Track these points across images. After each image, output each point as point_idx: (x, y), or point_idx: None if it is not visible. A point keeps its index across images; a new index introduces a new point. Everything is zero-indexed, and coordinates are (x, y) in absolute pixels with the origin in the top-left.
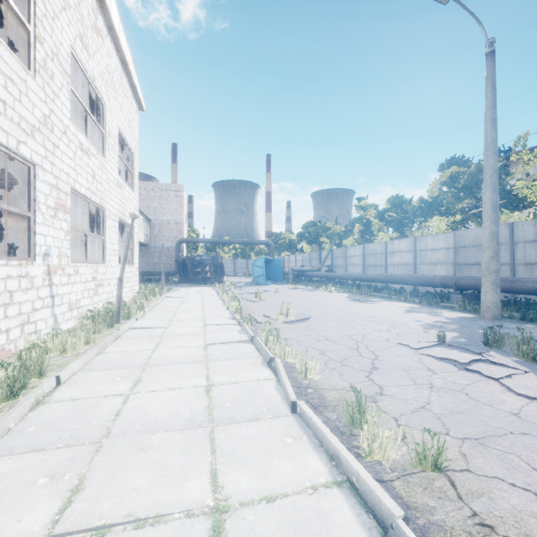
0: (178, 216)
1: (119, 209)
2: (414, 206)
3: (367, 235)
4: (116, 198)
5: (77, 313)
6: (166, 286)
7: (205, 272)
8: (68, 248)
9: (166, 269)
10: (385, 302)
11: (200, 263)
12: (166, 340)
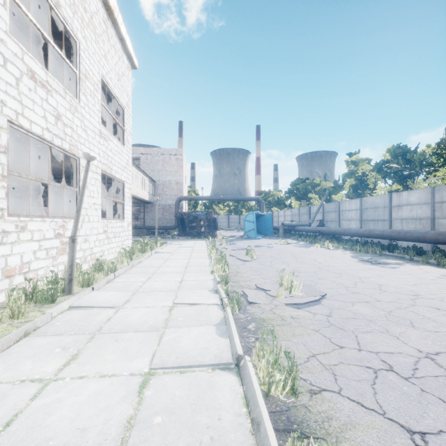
0: (178, 176)
1: (103, 161)
2: (421, 155)
3: (360, 189)
4: (97, 149)
5: (24, 279)
6: (164, 239)
7: (200, 226)
8: (3, 198)
9: (168, 224)
10: (410, 266)
11: (195, 218)
12: (95, 344)
